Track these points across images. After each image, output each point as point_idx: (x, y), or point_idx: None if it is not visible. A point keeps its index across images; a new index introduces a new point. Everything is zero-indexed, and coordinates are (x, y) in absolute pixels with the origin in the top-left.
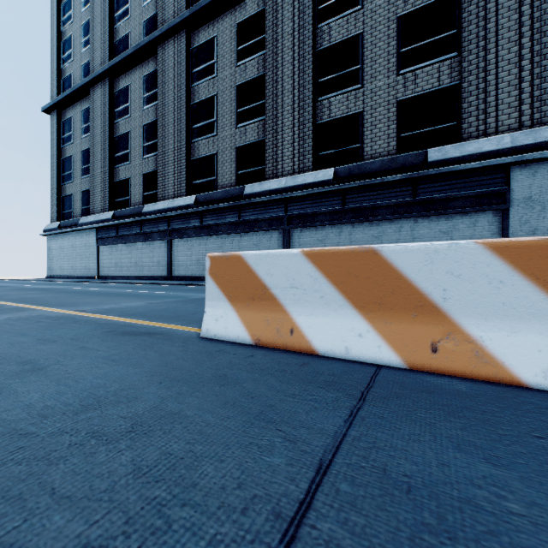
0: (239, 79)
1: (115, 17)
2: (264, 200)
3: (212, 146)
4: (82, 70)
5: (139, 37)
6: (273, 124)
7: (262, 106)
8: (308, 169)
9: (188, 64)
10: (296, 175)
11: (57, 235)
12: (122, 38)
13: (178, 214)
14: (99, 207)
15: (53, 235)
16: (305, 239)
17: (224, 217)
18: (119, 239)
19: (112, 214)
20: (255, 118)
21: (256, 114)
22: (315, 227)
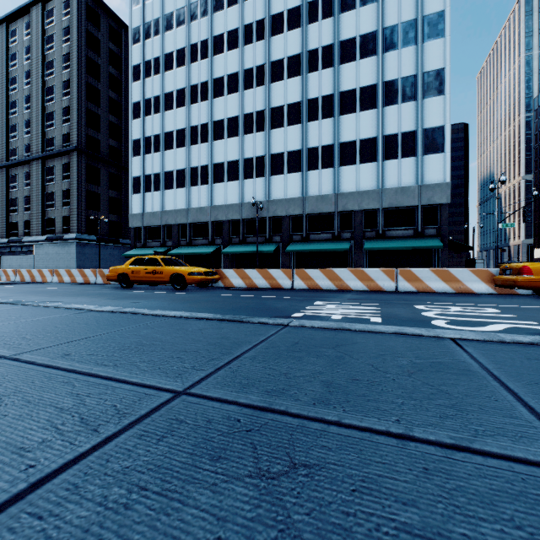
0: None
1: None
2: None
3: None
4: None
5: None
6: None
7: None
8: (5, 237)
9: None
10: (2, 239)
11: None
12: None
13: None
14: None
15: None
16: (4, 260)
17: None
18: None
19: None
20: None
21: None
22: (6, 256)
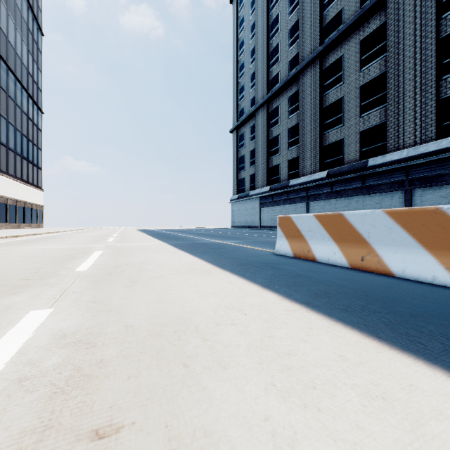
0: (362, 80)
1: (270, 65)
2: (385, 169)
3: (340, 134)
4: (250, 103)
5: (285, 72)
6: (394, 109)
7: (383, 96)
8: (430, 139)
9: (321, 81)
10: (417, 146)
11: (237, 203)
12: (274, 76)
13: (314, 185)
14: (261, 184)
15: (234, 203)
16: (427, 196)
17: (350, 184)
18: (273, 203)
19: (269, 188)
20: (377, 107)
21: (378, 103)
22: (438, 186)
